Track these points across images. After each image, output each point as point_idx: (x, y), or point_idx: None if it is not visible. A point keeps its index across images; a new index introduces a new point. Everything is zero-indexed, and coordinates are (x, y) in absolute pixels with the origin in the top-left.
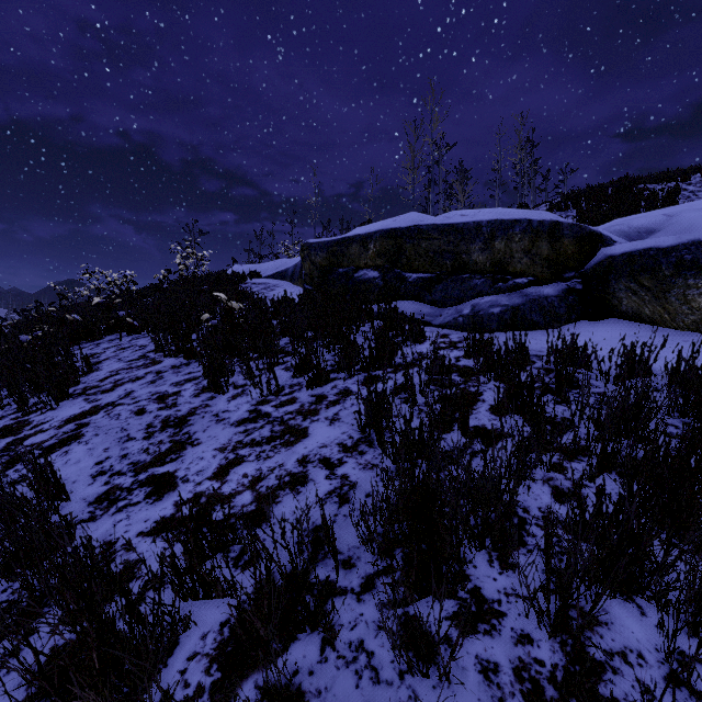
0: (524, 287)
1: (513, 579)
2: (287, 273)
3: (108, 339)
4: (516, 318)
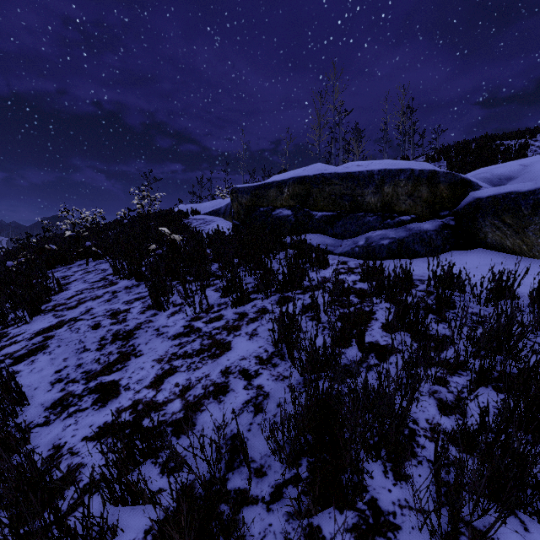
0: (408, 223)
1: (406, 491)
2: (221, 211)
3: (77, 264)
4: (401, 248)
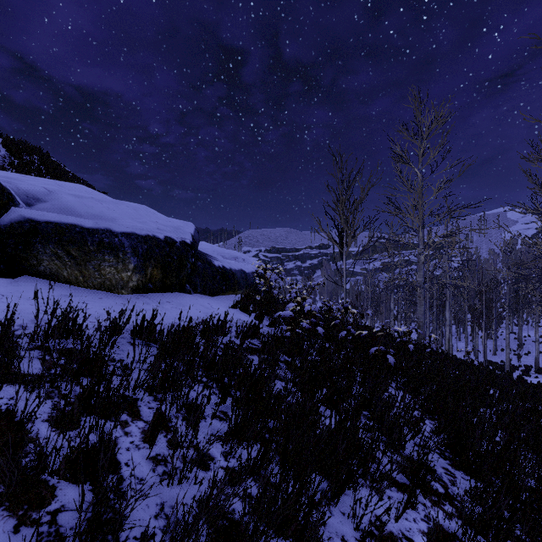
0: None
1: None
2: None
3: None
4: None
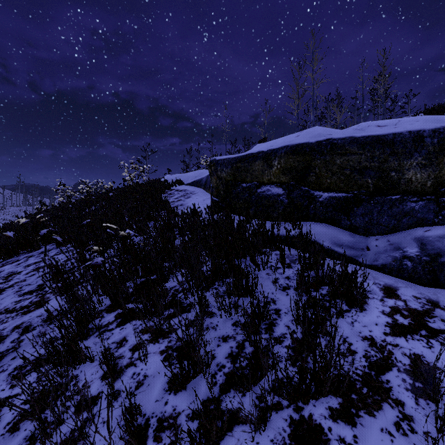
0: None
1: None
2: (202, 182)
3: (41, 250)
4: None
